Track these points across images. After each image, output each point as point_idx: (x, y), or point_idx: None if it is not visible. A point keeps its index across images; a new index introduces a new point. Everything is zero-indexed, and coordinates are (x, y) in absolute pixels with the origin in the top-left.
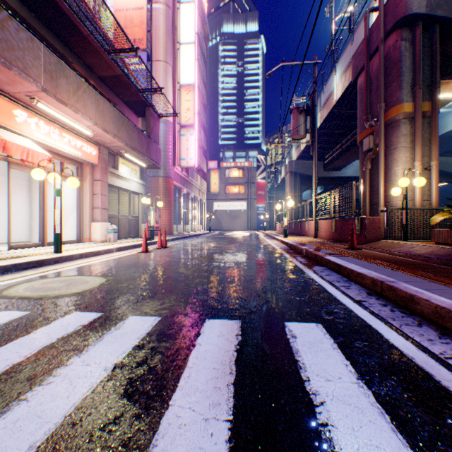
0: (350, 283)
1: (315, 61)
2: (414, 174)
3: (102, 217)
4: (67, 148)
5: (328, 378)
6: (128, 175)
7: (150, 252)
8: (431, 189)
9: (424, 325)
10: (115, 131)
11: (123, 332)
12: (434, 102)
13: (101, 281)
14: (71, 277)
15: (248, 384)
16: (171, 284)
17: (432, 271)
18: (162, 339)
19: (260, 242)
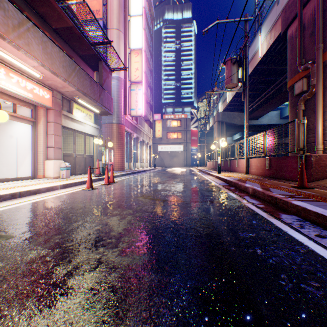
0: None
1: (246, 18)
2: None
3: (55, 155)
4: (15, 88)
5: None
6: (82, 119)
7: (94, 189)
8: None
9: None
10: (65, 75)
11: None
12: None
13: None
14: None
15: None
16: (76, 266)
17: None
18: None
19: (198, 178)
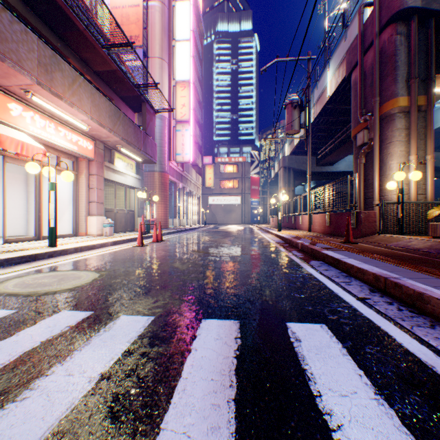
0: (350, 279)
1: (309, 57)
2: (409, 168)
3: (98, 211)
4: (63, 142)
5: (342, 393)
6: (124, 169)
7: (145, 246)
8: (427, 183)
9: (437, 326)
10: (111, 126)
11: (112, 334)
12: (430, 96)
13: (94, 276)
14: (64, 272)
15: (252, 401)
16: (165, 280)
17: (435, 266)
18: (155, 343)
19: (255, 236)
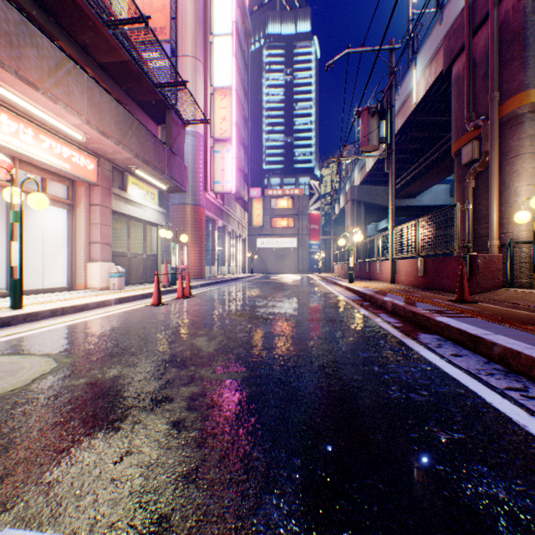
0: (520, 380)
1: (392, 46)
2: None
3: (103, 255)
4: (47, 157)
5: None
6: (141, 199)
7: (164, 305)
8: None
9: None
10: (118, 136)
11: None
12: None
13: (43, 370)
14: None
15: None
16: (168, 381)
17: None
18: None
19: (318, 289)
